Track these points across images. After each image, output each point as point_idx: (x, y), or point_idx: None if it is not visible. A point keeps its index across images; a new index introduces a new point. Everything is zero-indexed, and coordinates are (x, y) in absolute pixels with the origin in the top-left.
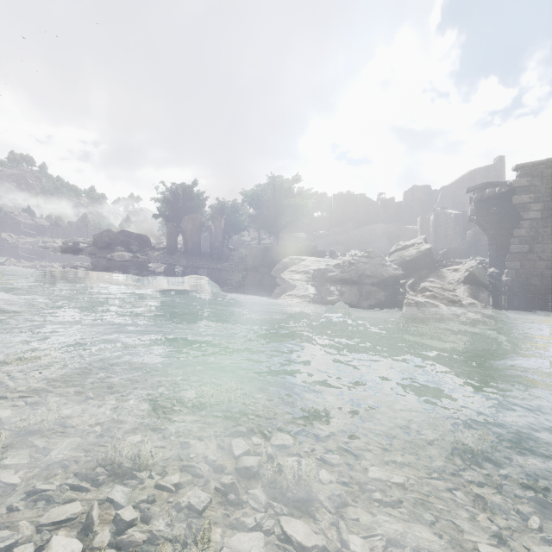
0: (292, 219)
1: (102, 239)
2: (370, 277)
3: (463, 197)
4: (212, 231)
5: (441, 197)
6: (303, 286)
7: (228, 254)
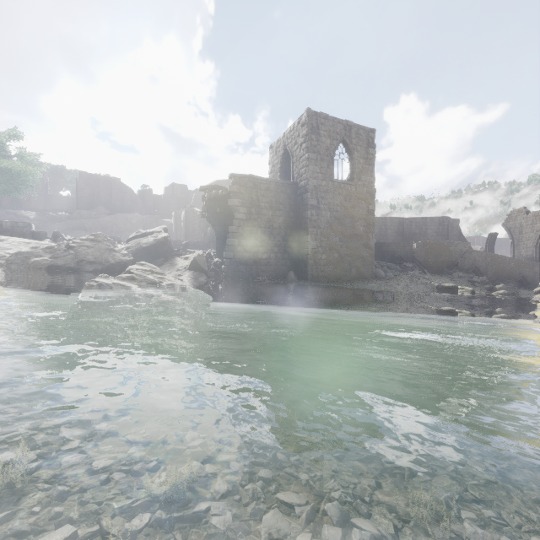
0: (7, 188)
1: None
2: (93, 263)
3: None
4: None
5: (195, 198)
6: None
7: None
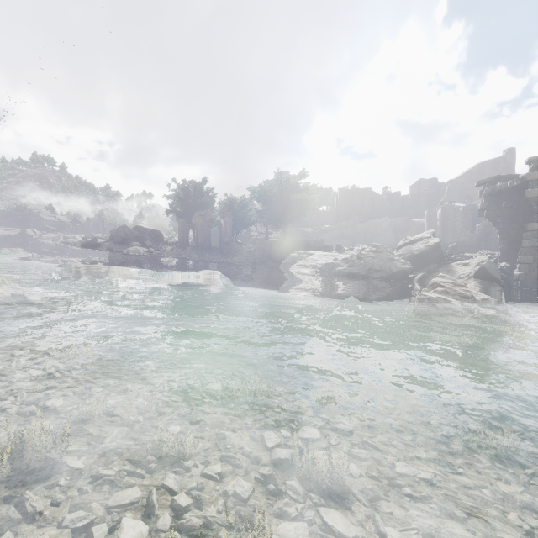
0: (299, 214)
1: (118, 234)
2: (378, 271)
3: (471, 189)
4: (222, 226)
5: (448, 191)
6: (311, 280)
7: (238, 249)
